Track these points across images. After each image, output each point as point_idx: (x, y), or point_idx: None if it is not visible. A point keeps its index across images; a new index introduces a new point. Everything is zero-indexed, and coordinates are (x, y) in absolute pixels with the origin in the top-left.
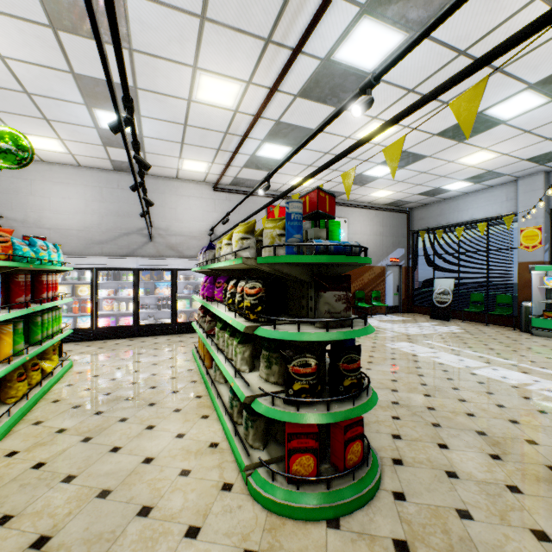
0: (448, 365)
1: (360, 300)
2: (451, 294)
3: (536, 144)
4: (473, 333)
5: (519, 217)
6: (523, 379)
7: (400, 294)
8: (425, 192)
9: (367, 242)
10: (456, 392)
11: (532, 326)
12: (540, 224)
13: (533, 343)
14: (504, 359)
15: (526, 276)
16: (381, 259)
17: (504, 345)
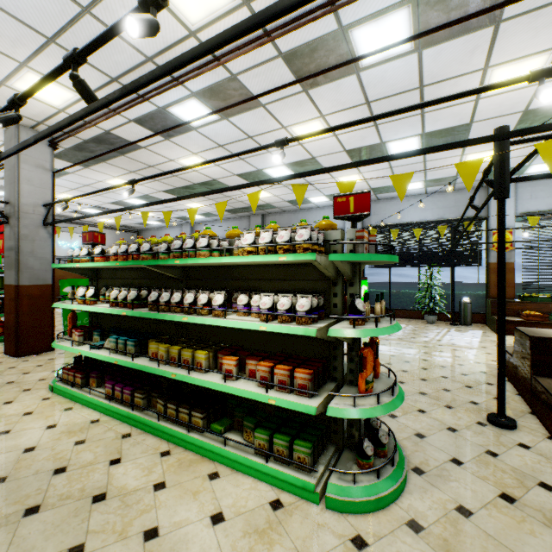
0: None
1: None
2: None
3: None
4: None
5: None
6: None
7: None
8: (138, 223)
9: None
10: None
11: None
12: None
13: None
14: None
15: None
16: None
17: None
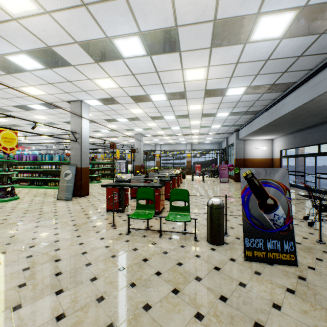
0: None
1: None
2: None
3: None
4: None
5: None
6: None
7: None
8: None
9: None
10: None
11: None
12: None
13: None
14: None
15: None
16: None
17: None
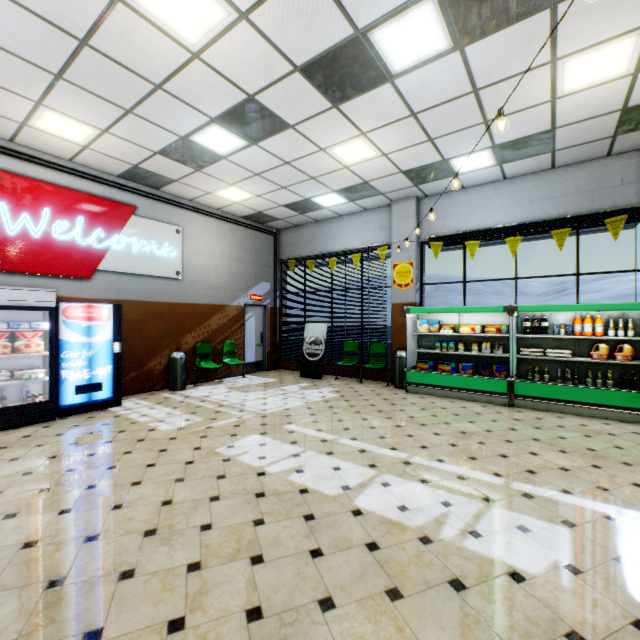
0: (315, 492)
1: (206, 357)
2: (324, 344)
3: (418, 146)
4: (349, 397)
5: (393, 249)
6: (429, 503)
7: (265, 345)
8: (294, 204)
9: (217, 269)
10: (329, 624)
11: (408, 381)
12: (412, 259)
13: (413, 407)
14: (392, 449)
15: (400, 320)
16: (239, 295)
17: (385, 416)
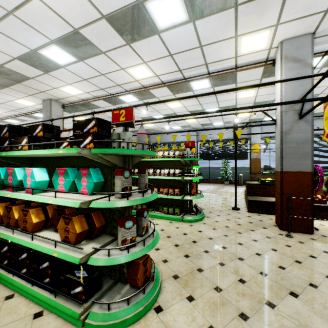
0: None
1: None
2: None
3: None
4: None
5: None
6: None
7: None
8: None
9: None
10: None
11: None
12: None
13: None
14: None
15: None
16: None
17: None
